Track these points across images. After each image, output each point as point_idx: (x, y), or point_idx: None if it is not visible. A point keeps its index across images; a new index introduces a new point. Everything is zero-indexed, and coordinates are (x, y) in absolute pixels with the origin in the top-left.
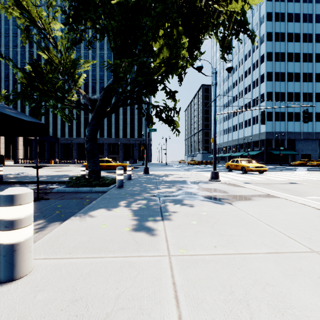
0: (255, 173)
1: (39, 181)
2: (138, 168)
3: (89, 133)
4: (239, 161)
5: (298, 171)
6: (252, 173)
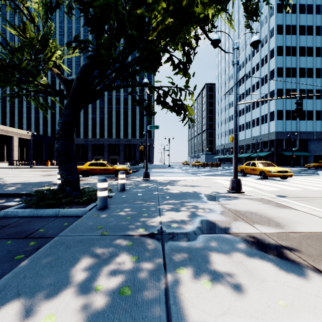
0: (276, 179)
1: (0, 193)
2: (138, 171)
3: (60, 127)
4: (257, 164)
5: None
6: (272, 178)
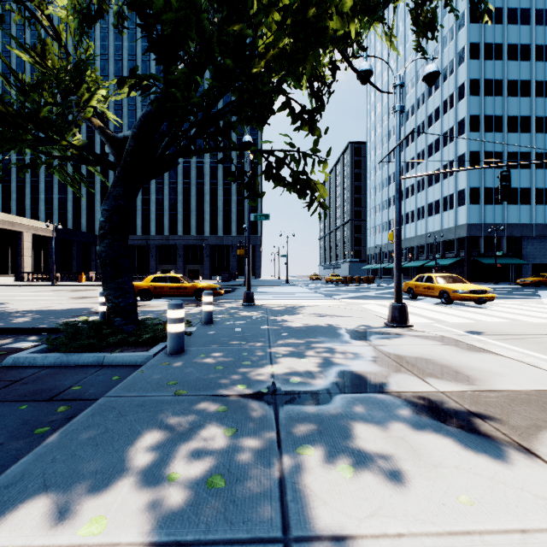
0: (467, 304)
1: (4, 327)
2: (235, 291)
3: (105, 218)
4: (435, 279)
5: (546, 298)
6: (461, 303)
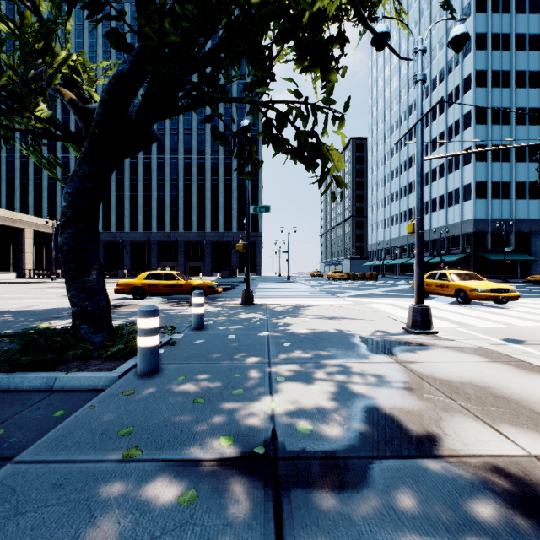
0: (486, 304)
1: None
2: (234, 289)
3: (68, 202)
4: (449, 276)
5: None
6: (478, 302)
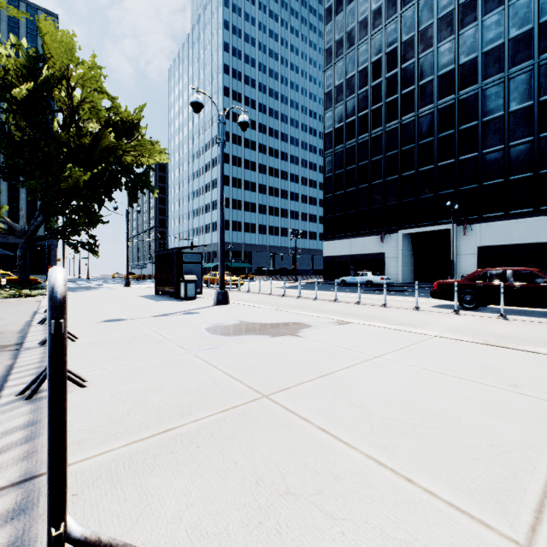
0: None
1: None
2: (44, 284)
3: (22, 254)
4: None
5: None
6: None
